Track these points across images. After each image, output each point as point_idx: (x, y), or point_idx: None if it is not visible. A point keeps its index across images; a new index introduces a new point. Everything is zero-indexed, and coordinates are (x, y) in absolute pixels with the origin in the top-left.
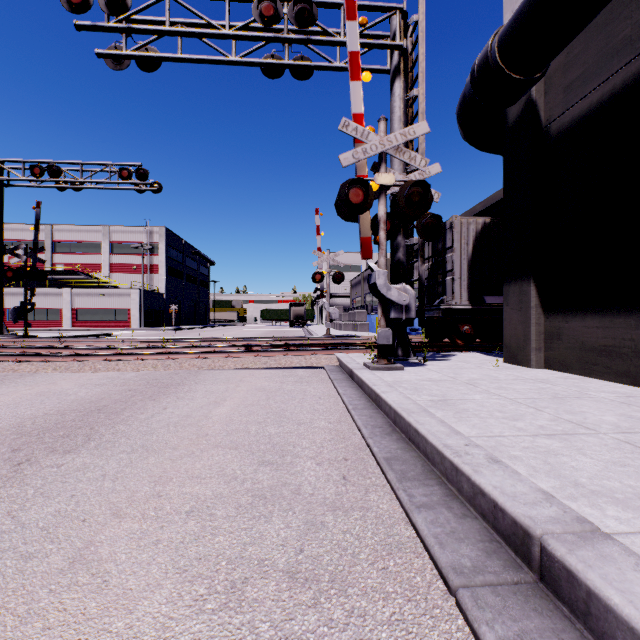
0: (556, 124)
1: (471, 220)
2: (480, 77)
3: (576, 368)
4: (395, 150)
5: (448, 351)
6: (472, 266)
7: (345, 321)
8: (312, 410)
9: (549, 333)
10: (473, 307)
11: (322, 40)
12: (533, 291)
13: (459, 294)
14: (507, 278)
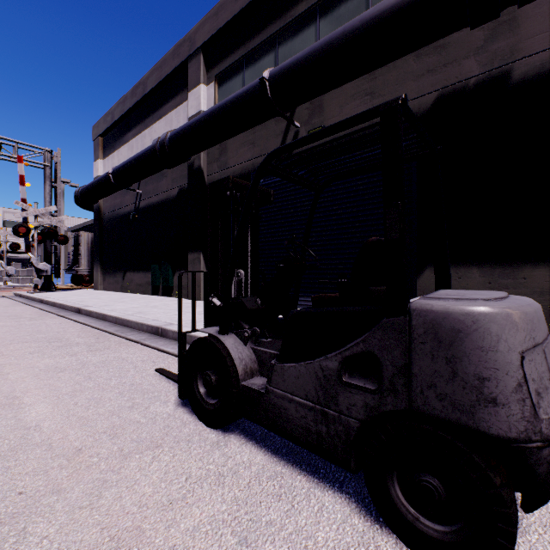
0: (105, 216)
1: (91, 234)
2: (77, 197)
3: (108, 289)
4: (42, 214)
5: (80, 289)
6: (91, 253)
7: (24, 276)
8: (3, 302)
9: (104, 279)
10: (90, 270)
11: (5, 155)
12: (99, 266)
13: (84, 264)
14: (95, 261)
